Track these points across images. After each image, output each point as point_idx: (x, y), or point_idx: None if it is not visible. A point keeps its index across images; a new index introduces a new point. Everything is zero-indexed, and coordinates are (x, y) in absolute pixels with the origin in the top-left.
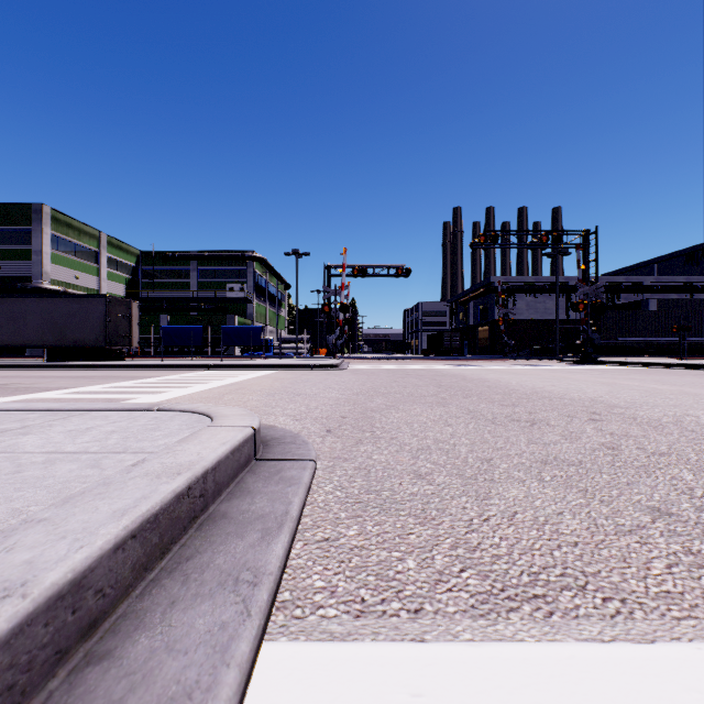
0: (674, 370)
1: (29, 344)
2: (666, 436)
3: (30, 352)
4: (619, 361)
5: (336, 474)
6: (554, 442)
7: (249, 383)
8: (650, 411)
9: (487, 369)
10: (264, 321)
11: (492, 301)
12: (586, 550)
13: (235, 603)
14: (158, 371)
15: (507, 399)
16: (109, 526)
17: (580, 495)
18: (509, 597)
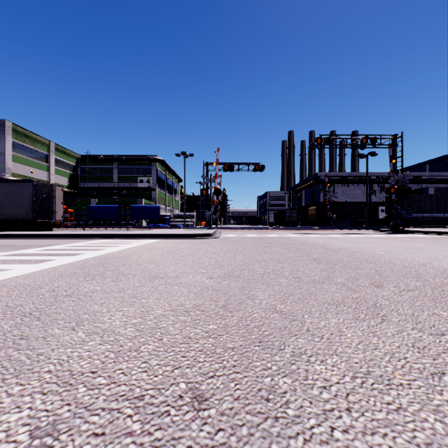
0: None
1: None
2: None
3: None
4: (426, 230)
5: None
6: None
7: (119, 255)
8: None
9: (330, 237)
10: (164, 203)
11: (318, 189)
12: None
13: None
14: (64, 239)
15: (445, 291)
16: None
17: None
18: None
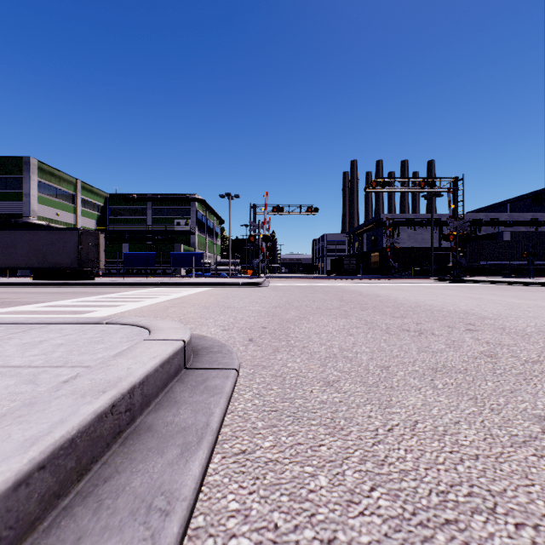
0: (526, 287)
1: (18, 267)
2: (533, 344)
3: (21, 273)
4: (482, 280)
5: (255, 382)
6: (441, 351)
7: (189, 298)
8: (515, 322)
9: (378, 286)
10: (204, 249)
11: (381, 233)
12: (488, 464)
13: (143, 539)
14: (119, 288)
15: (397, 312)
16: (12, 460)
17: (471, 403)
18: (422, 523)
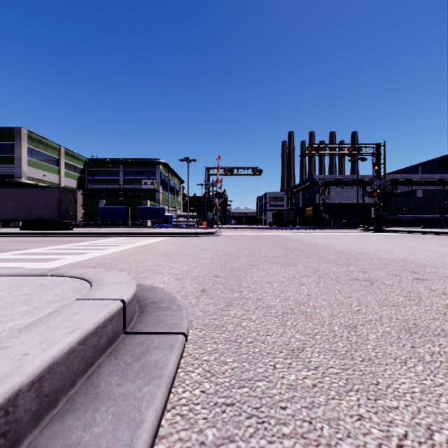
0: (441, 236)
1: (8, 219)
2: None
3: (13, 224)
4: (401, 230)
5: (205, 350)
6: (402, 304)
7: (151, 246)
8: None
9: (314, 235)
10: (167, 204)
11: (314, 191)
12: None
13: None
14: (92, 237)
15: (339, 259)
16: None
17: None
18: None
